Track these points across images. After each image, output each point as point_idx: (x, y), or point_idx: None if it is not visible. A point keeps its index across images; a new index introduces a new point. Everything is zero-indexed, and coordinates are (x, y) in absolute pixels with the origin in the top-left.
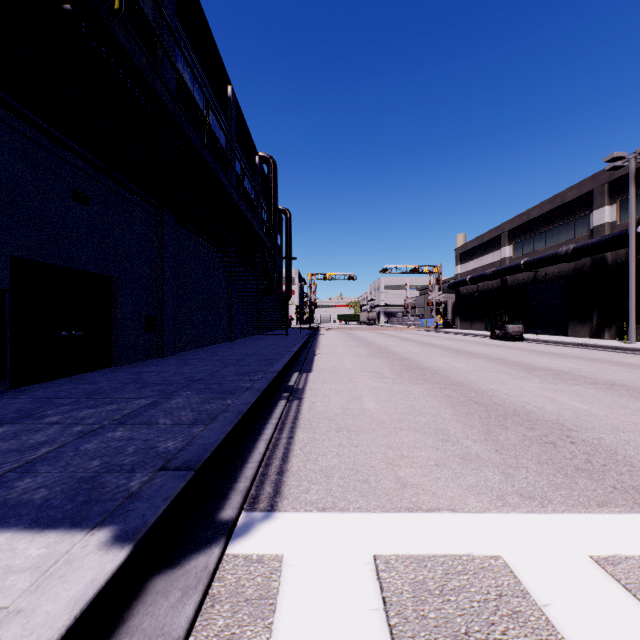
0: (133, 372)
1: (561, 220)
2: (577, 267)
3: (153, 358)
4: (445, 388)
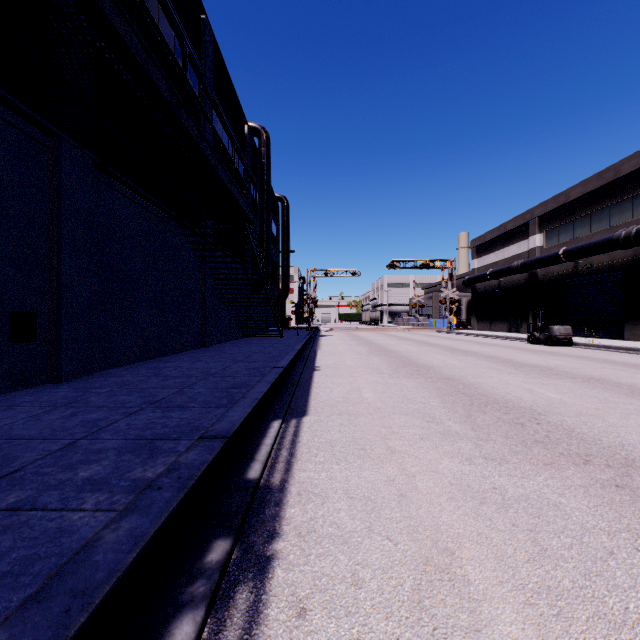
0: None
1: (613, 199)
2: (637, 255)
3: (39, 384)
4: (633, 487)
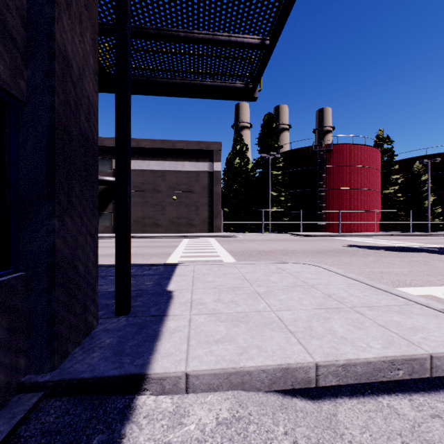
0: None
1: None
2: None
3: None
4: None
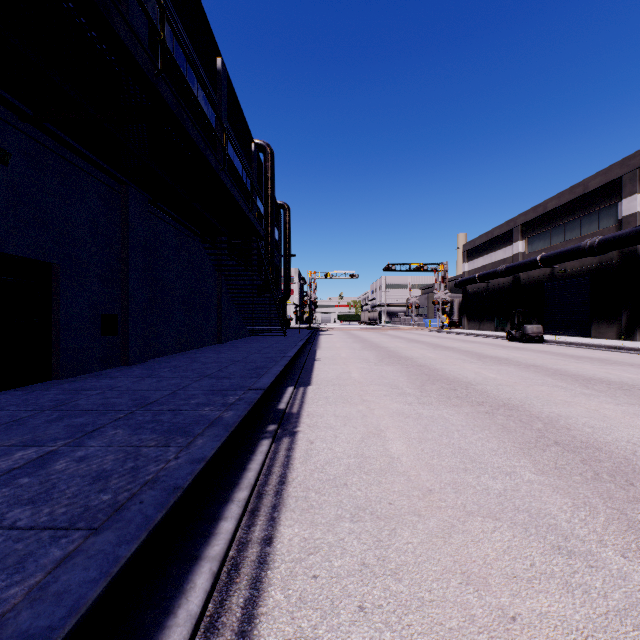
0: (71, 389)
1: (583, 211)
2: (602, 262)
3: (115, 366)
4: (494, 413)
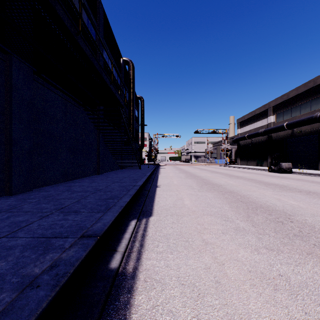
0: None
1: (313, 96)
2: None
3: None
4: None
